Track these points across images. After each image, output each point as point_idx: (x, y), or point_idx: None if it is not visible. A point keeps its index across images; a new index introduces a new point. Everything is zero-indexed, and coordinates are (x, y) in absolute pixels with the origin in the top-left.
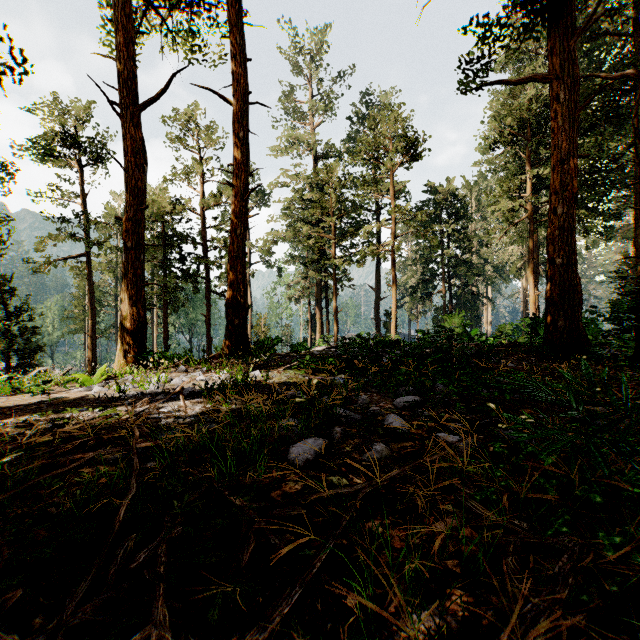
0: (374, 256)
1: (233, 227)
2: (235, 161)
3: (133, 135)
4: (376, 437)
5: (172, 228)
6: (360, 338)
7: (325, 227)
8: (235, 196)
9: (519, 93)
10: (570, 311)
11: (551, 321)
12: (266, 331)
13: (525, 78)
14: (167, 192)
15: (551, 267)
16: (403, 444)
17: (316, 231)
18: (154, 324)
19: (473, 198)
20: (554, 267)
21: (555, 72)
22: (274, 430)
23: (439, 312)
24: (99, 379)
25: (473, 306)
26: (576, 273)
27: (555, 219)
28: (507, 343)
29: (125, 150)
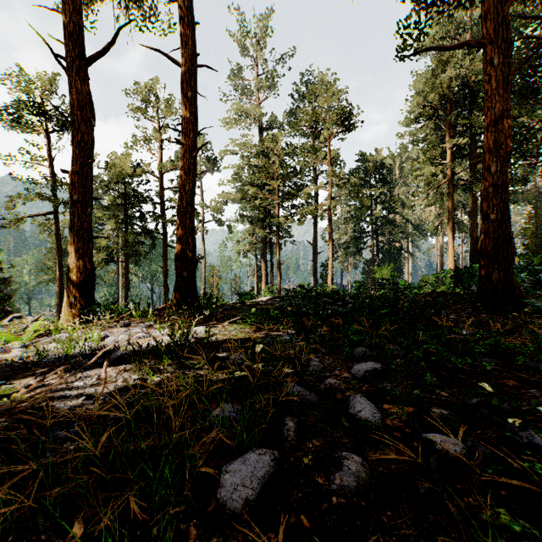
0: (313, 215)
1: (182, 183)
2: (184, 120)
3: (79, 89)
4: (341, 434)
5: (132, 189)
6: (302, 289)
7: (269, 190)
8: (184, 154)
9: (440, 72)
10: (504, 264)
11: (485, 273)
12: (218, 281)
13: (459, 43)
14: (128, 156)
15: (485, 222)
16: (383, 452)
17: (261, 193)
18: (119, 275)
19: (396, 166)
20: (488, 222)
21: (489, 36)
22: (205, 425)
23: (368, 264)
24: (28, 337)
25: (397, 259)
26: (509, 228)
27: (489, 176)
28: (436, 293)
29: (71, 103)
